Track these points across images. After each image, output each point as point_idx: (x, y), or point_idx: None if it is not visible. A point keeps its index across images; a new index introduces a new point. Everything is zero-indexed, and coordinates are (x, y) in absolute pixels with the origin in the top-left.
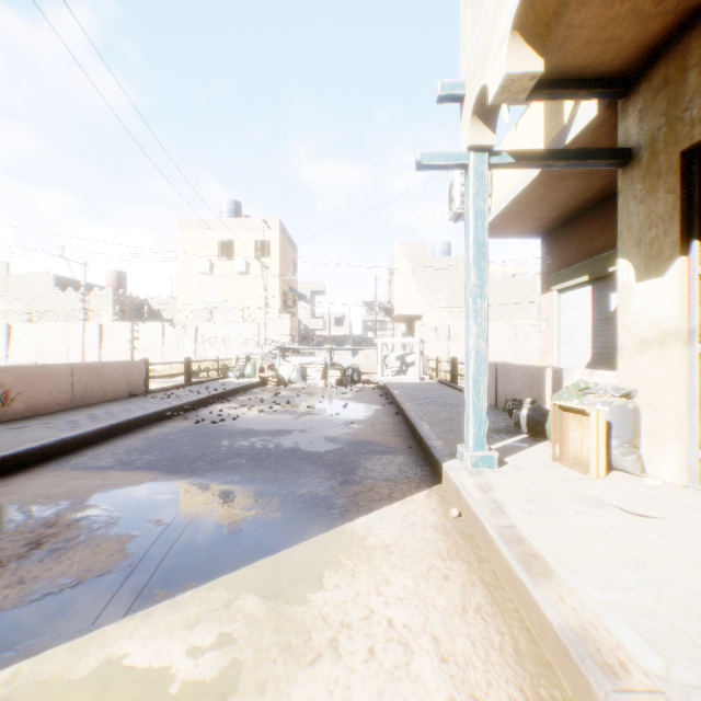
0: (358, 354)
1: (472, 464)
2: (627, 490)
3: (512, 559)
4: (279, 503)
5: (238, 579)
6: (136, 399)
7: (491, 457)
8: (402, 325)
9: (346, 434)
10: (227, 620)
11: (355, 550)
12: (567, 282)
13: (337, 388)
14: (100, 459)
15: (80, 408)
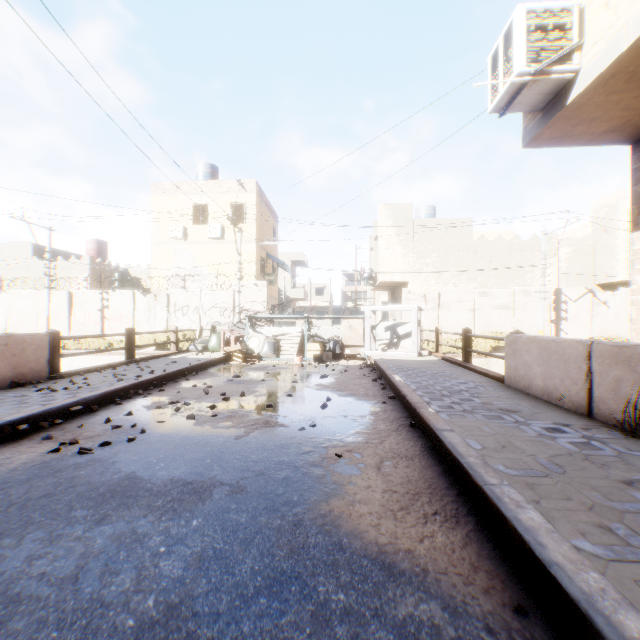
0: (341, 324)
1: None
2: None
3: None
4: None
5: None
6: (15, 391)
7: None
8: (383, 295)
9: (327, 506)
10: None
11: None
12: None
13: (316, 366)
14: None
15: None
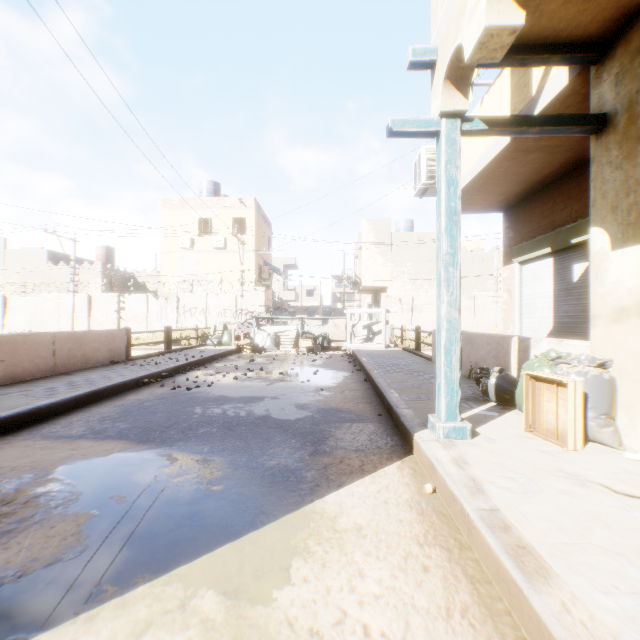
0: (328, 323)
1: (444, 436)
2: (608, 464)
3: (500, 551)
4: (248, 476)
5: (197, 571)
6: (117, 366)
7: (463, 428)
8: (368, 297)
9: (317, 401)
10: (180, 626)
11: (325, 533)
12: (529, 254)
13: (308, 355)
14: (72, 427)
15: (62, 375)
